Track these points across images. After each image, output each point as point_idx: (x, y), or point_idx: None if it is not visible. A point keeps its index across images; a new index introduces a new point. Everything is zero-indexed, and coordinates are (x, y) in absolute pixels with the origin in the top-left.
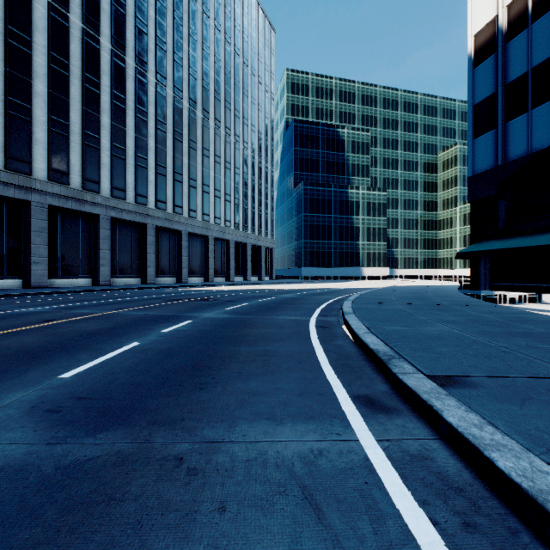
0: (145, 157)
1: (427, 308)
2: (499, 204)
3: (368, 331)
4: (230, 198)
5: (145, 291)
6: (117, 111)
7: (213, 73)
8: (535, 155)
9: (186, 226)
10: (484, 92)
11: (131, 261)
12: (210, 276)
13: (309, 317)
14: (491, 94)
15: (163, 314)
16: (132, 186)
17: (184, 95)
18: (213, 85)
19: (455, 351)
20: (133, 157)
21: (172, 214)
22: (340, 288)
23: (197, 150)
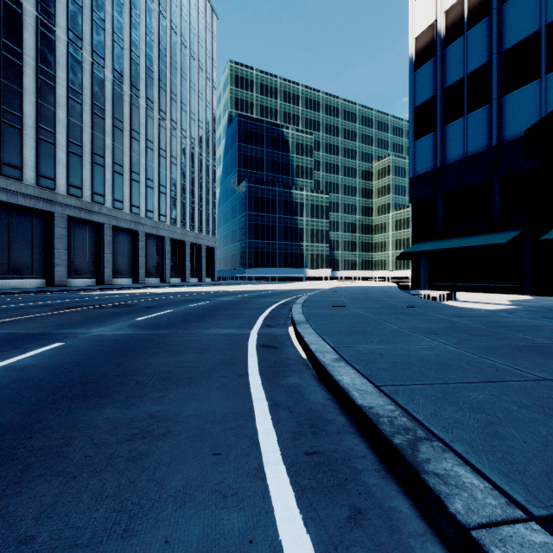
0: (52, 130)
1: (388, 311)
2: (438, 206)
3: (337, 356)
4: (166, 189)
5: (41, 296)
6: (8, 66)
7: (144, 46)
8: (471, 158)
9: (110, 218)
10: (424, 95)
11: (32, 258)
12: (141, 277)
13: (249, 329)
14: (431, 98)
15: (23, 333)
16: (33, 163)
17: (106, 64)
18: (144, 60)
19: (500, 401)
20: (34, 128)
21: (90, 203)
22: (286, 289)
23: (123, 131)
